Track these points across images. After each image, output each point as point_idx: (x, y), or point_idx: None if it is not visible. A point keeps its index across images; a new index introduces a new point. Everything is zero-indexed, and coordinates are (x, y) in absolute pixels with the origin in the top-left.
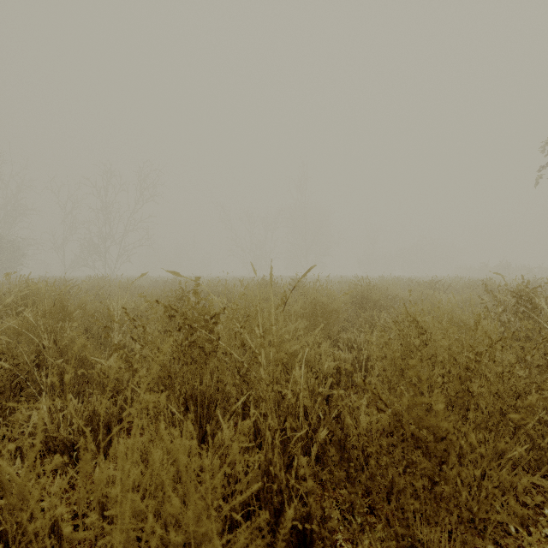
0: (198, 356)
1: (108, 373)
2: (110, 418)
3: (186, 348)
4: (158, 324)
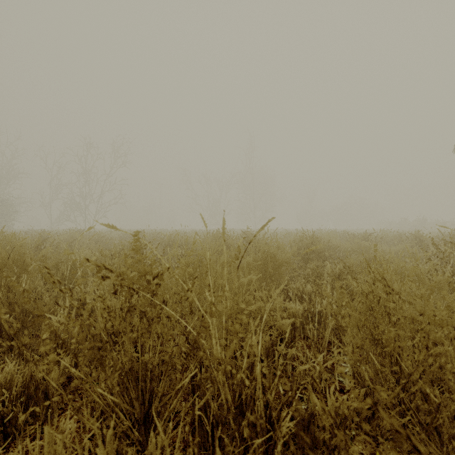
0: (138, 323)
1: (56, 329)
2: (47, 385)
3: (123, 314)
4: (95, 284)
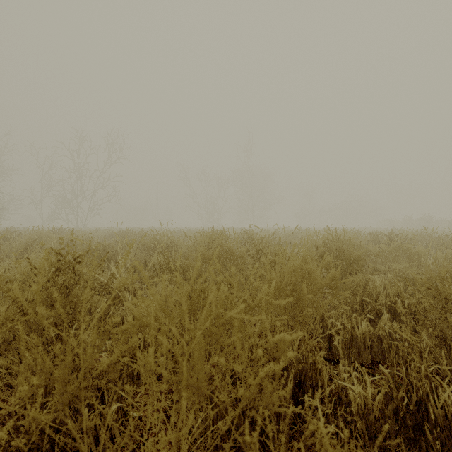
0: None
1: None
2: None
3: None
4: None
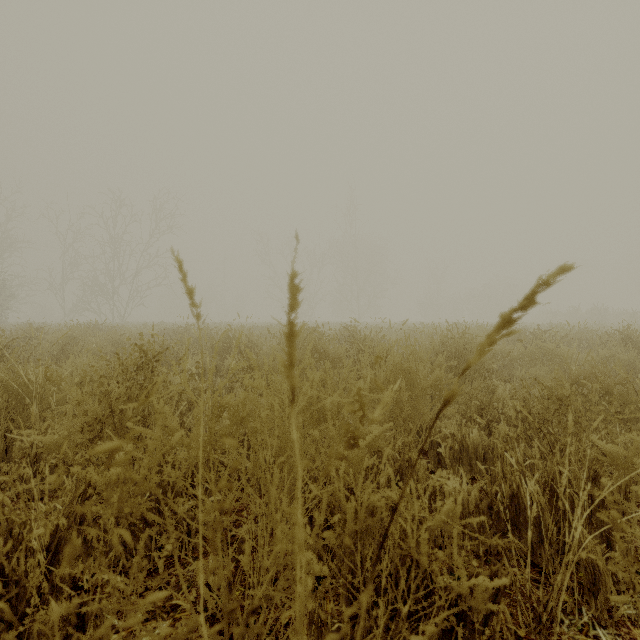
0: None
1: None
2: None
3: None
4: None
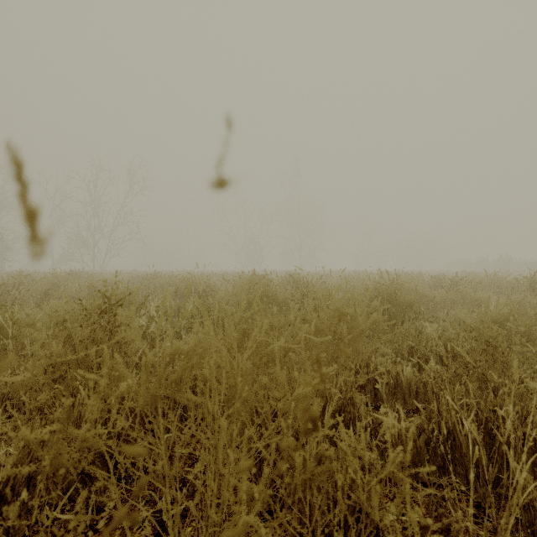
0: None
1: None
2: None
3: None
4: None
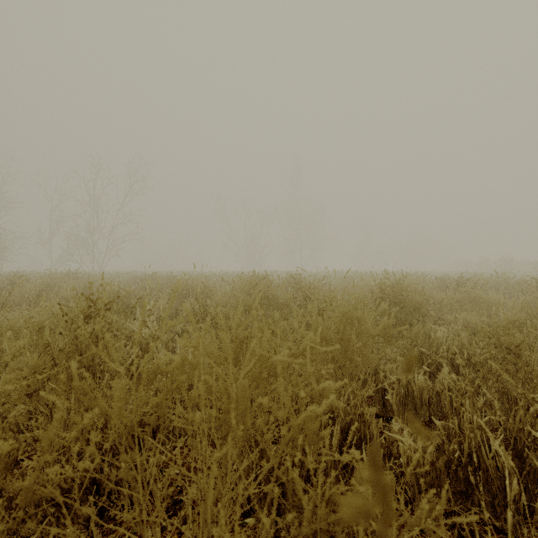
0: None
1: None
2: None
3: None
4: None
